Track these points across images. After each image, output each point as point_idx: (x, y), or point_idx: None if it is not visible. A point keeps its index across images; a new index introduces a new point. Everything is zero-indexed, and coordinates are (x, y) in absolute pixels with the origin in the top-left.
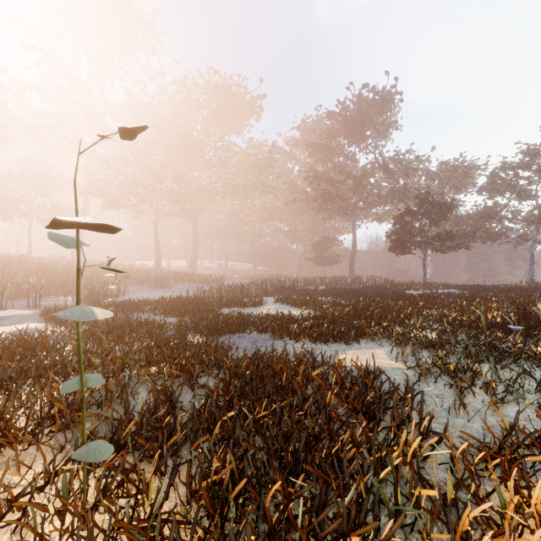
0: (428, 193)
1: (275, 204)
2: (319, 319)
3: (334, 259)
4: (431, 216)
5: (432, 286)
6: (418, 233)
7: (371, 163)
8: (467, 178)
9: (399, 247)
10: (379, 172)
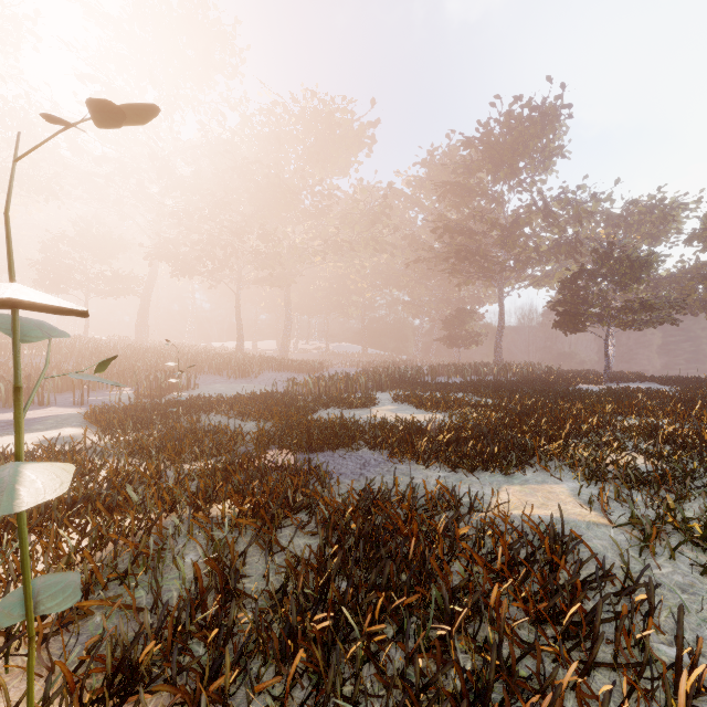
0: (613, 244)
1: (391, 265)
2: (458, 432)
3: (472, 340)
4: (618, 278)
5: (617, 377)
6: (598, 303)
7: (526, 206)
8: (669, 223)
9: (569, 322)
10: (536, 219)
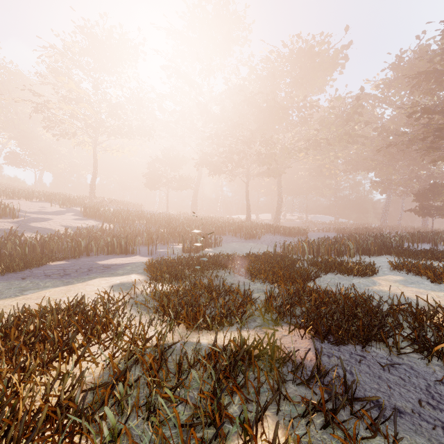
0: None
1: (361, 154)
2: None
3: None
4: None
5: None
6: None
7: None
8: None
9: None
10: None
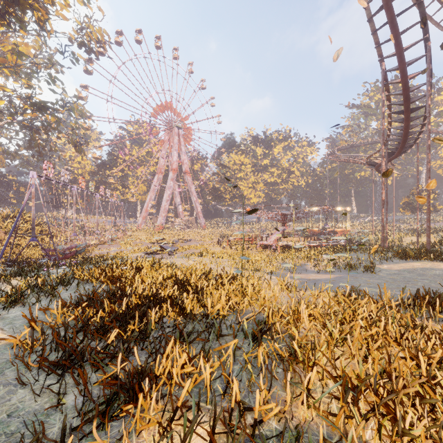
0: None
1: None
2: None
3: None
4: None
5: None
6: None
7: None
8: None
9: None
10: None
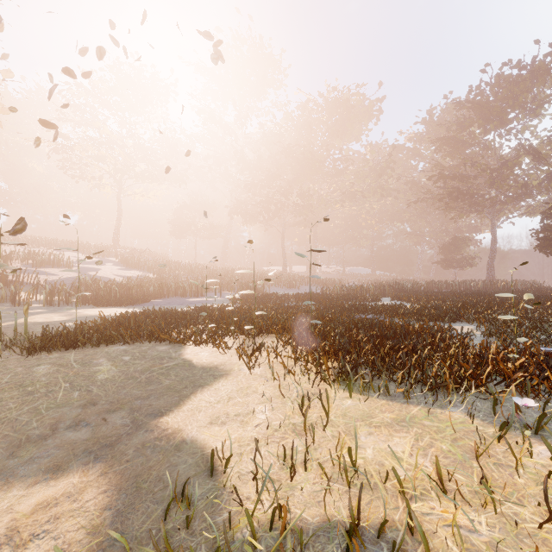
0: None
1: (395, 205)
2: (424, 308)
3: (467, 262)
4: None
5: None
6: None
7: (515, 150)
8: None
9: (547, 246)
10: (530, 157)
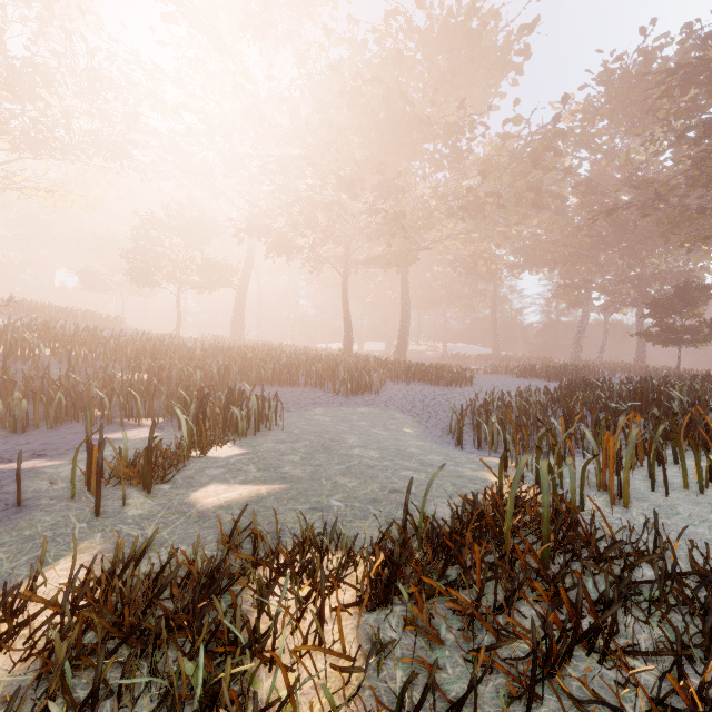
0: None
1: (545, 234)
2: None
3: None
4: None
5: None
6: None
7: None
8: None
9: None
10: None
